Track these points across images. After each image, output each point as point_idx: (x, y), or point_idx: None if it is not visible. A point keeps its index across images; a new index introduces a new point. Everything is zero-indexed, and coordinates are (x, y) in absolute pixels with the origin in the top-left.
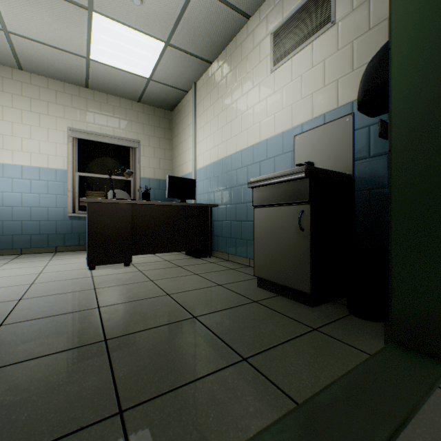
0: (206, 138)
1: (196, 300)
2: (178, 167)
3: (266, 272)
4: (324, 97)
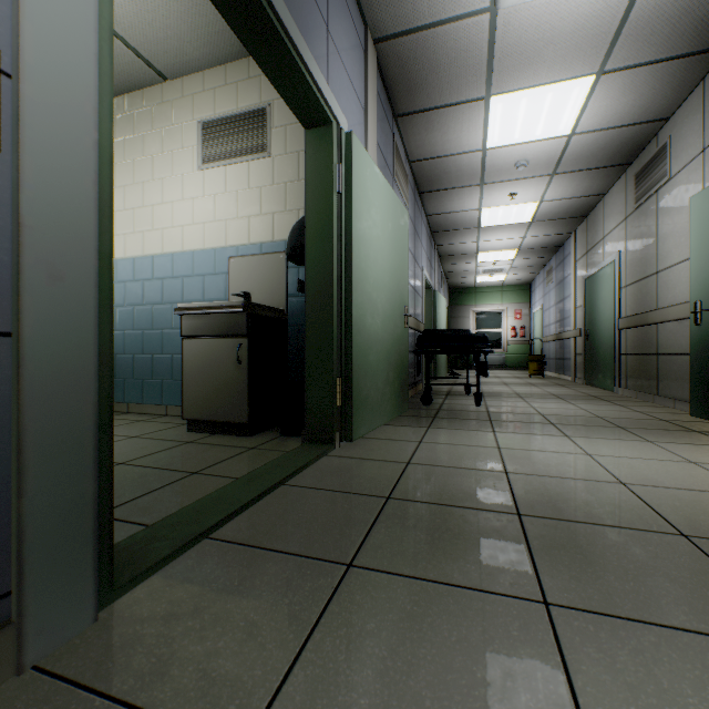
0: None
1: None
2: None
3: (200, 412)
4: (262, 226)
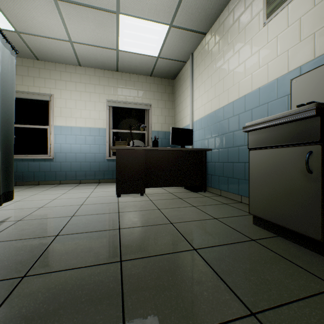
0: (201, 96)
1: (195, 232)
2: (179, 121)
3: (263, 211)
4: None
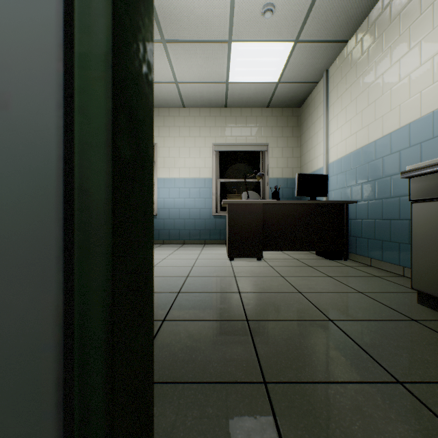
0: (340, 128)
1: (330, 303)
2: (307, 164)
3: (432, 286)
4: None
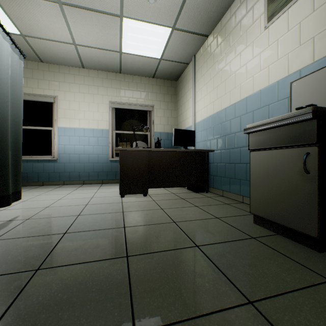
0: (203, 97)
1: (197, 230)
2: (181, 123)
3: (263, 211)
4: None
